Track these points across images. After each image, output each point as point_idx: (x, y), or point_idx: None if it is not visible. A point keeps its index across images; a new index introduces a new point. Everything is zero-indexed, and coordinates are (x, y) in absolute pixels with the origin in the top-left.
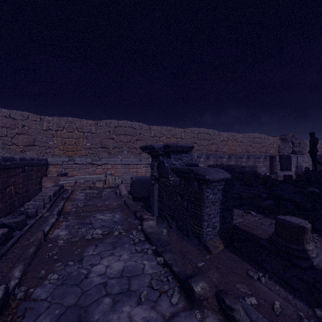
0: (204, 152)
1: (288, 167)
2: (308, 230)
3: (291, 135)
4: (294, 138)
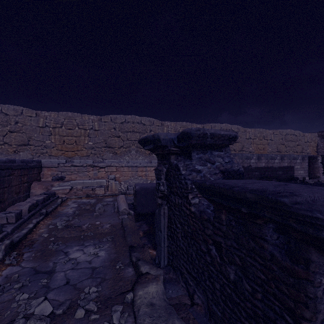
0: None
1: None
2: None
3: None
4: None
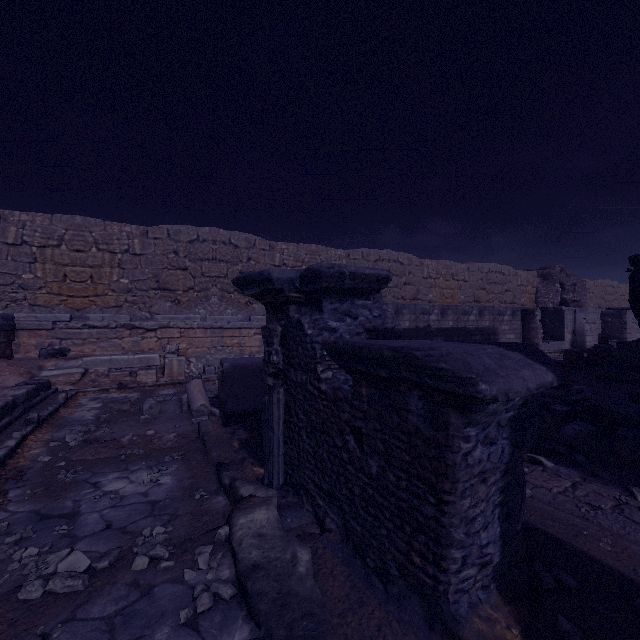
0: (389, 302)
1: (558, 332)
2: None
3: (558, 267)
4: (564, 274)
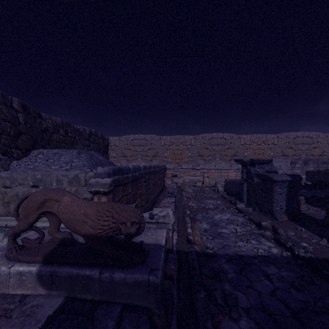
0: (303, 157)
1: None
2: None
3: None
4: None
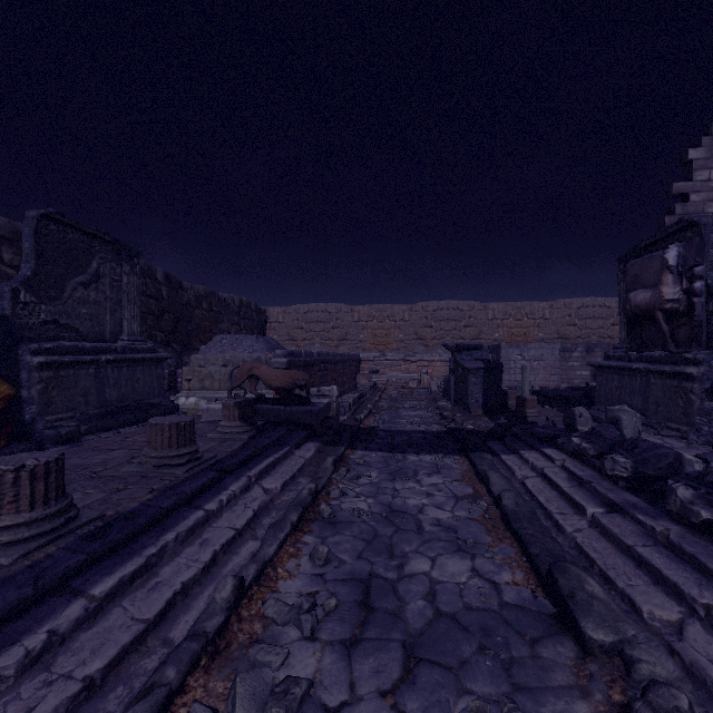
0: (594, 341)
1: None
2: (527, 400)
3: None
4: None
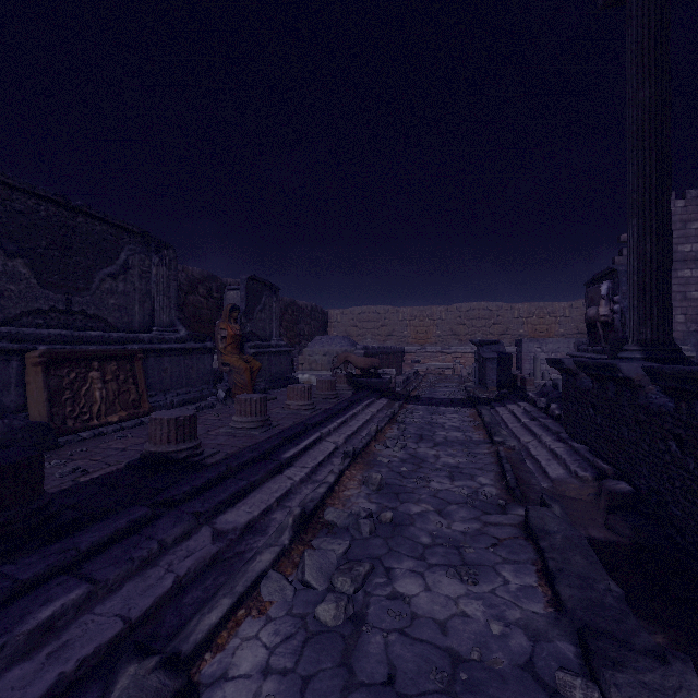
0: None
1: None
2: (527, 380)
3: None
4: None
